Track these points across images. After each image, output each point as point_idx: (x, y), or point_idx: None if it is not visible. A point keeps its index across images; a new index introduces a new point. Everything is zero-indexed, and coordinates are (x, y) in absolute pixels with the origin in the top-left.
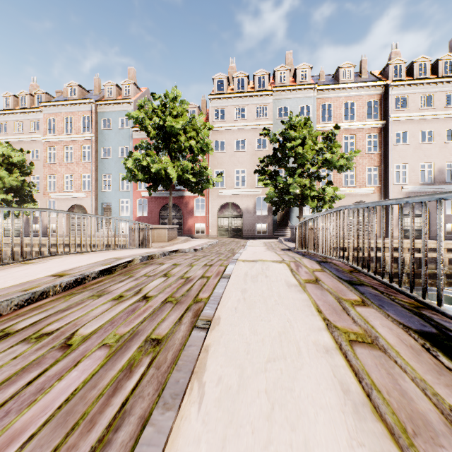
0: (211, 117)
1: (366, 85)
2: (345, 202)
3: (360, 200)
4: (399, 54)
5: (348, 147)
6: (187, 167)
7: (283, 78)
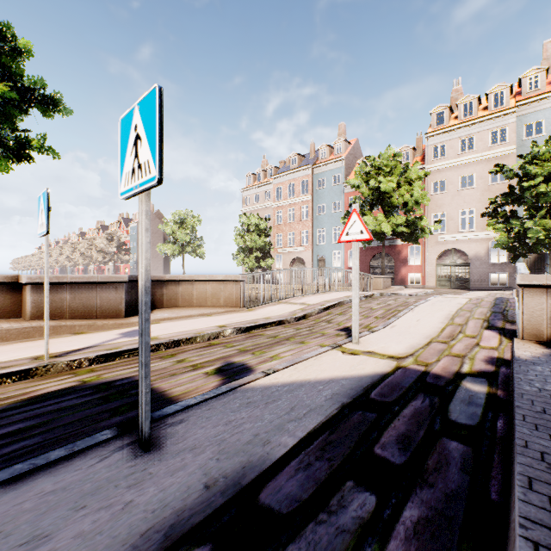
0: (428, 157)
1: None
2: None
3: None
4: None
5: None
6: (401, 221)
7: (534, 83)
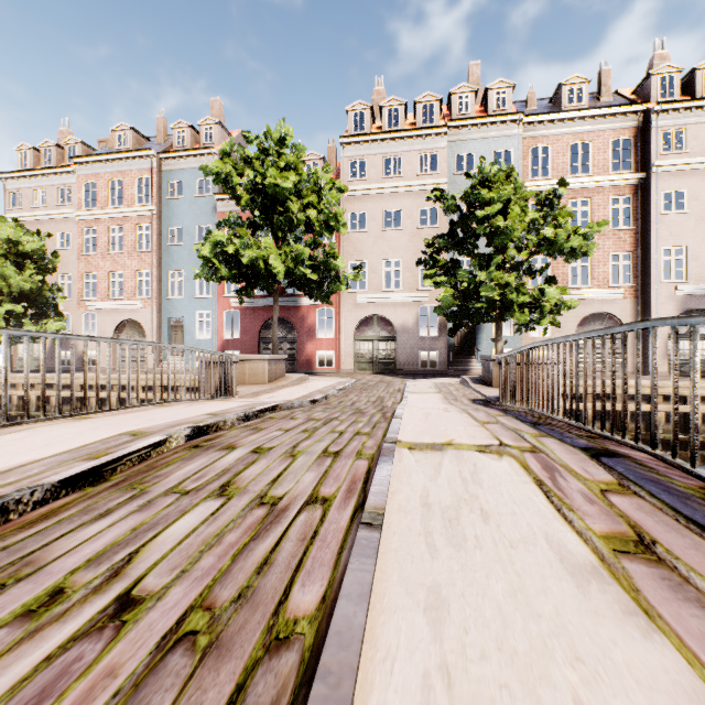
0: (344, 174)
1: (609, 113)
2: (572, 314)
3: (599, 310)
4: (667, 59)
5: (578, 220)
6: (302, 254)
7: (465, 105)
